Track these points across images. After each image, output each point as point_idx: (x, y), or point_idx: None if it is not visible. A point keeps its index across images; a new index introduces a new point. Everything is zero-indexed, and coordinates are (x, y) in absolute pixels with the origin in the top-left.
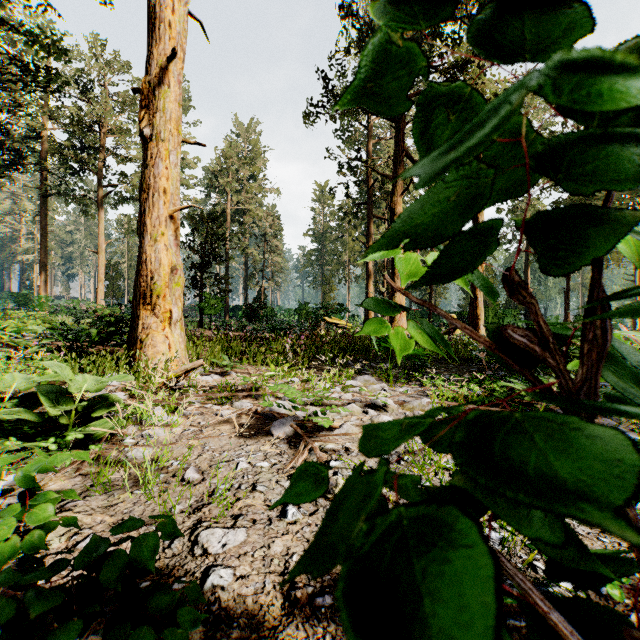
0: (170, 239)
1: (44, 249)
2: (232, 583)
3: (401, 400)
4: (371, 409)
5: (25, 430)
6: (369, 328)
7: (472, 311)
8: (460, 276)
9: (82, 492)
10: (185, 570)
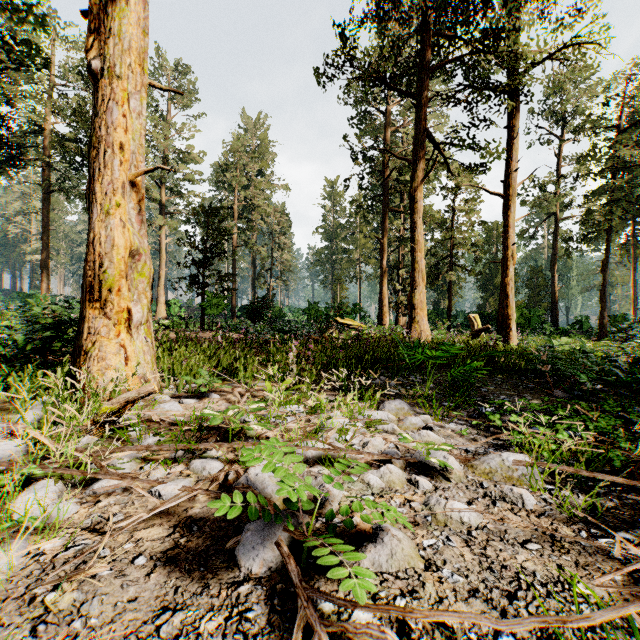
0: (131, 213)
1: (46, 247)
2: None
3: (461, 449)
4: (420, 473)
5: None
6: None
7: (502, 311)
8: None
9: None
10: None
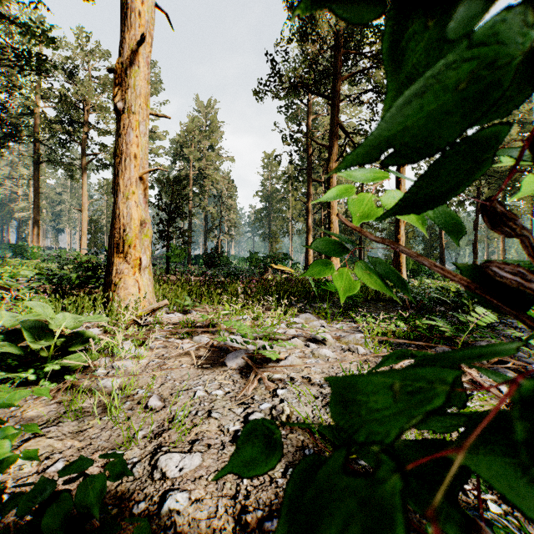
0: (140, 197)
1: (37, 207)
2: (187, 507)
3: (337, 335)
4: (312, 343)
5: (8, 362)
6: (317, 270)
7: (396, 259)
8: (431, 206)
9: (56, 418)
10: (144, 494)
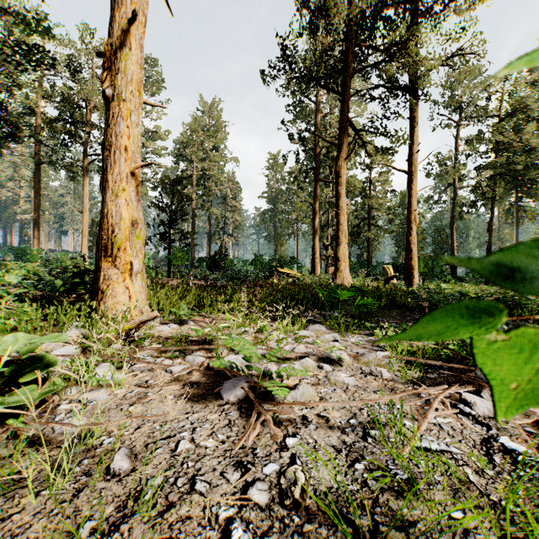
0: (131, 195)
1: (37, 209)
2: None
3: (354, 352)
4: (325, 363)
5: None
6: (425, 328)
7: (407, 262)
8: None
9: None
10: None
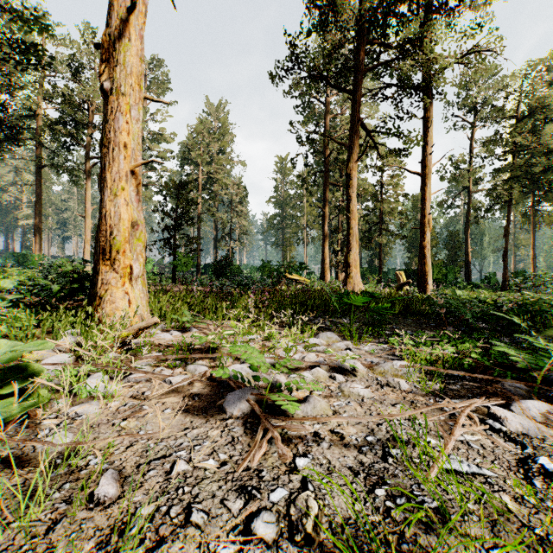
0: (131, 194)
1: (38, 214)
2: None
3: (369, 361)
4: (338, 373)
5: None
6: None
7: (421, 268)
8: None
9: None
10: None
